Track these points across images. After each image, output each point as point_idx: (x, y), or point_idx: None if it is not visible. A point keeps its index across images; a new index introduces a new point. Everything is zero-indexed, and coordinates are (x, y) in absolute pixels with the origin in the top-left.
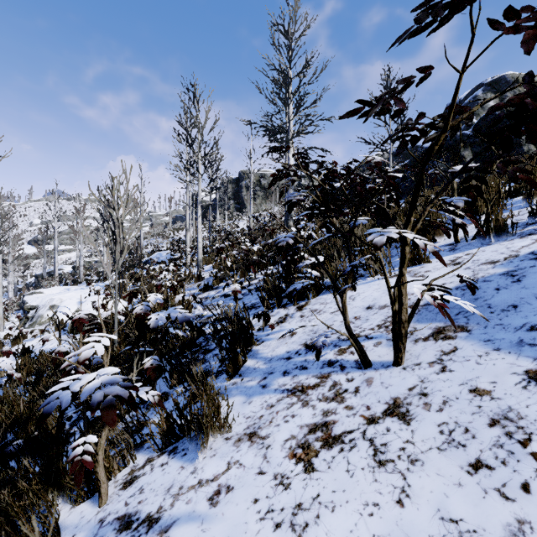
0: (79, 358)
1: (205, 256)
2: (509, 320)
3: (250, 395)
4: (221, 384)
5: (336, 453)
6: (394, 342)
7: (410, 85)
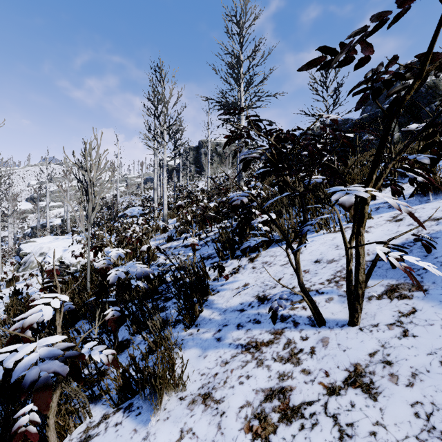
0: (24, 324)
1: (170, 211)
2: None
3: (205, 348)
4: (179, 334)
5: (297, 431)
6: (349, 301)
7: (382, 25)
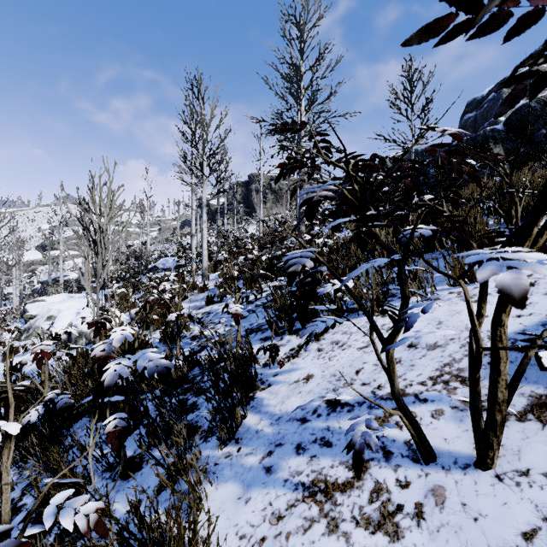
0: None
1: (211, 263)
2: None
3: (248, 485)
4: (211, 454)
5: None
6: (476, 427)
7: None
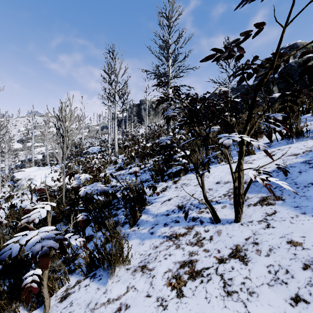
0: (29, 219)
1: (119, 149)
2: (310, 193)
3: (143, 239)
4: (126, 231)
5: (198, 284)
6: (235, 207)
7: (248, 37)
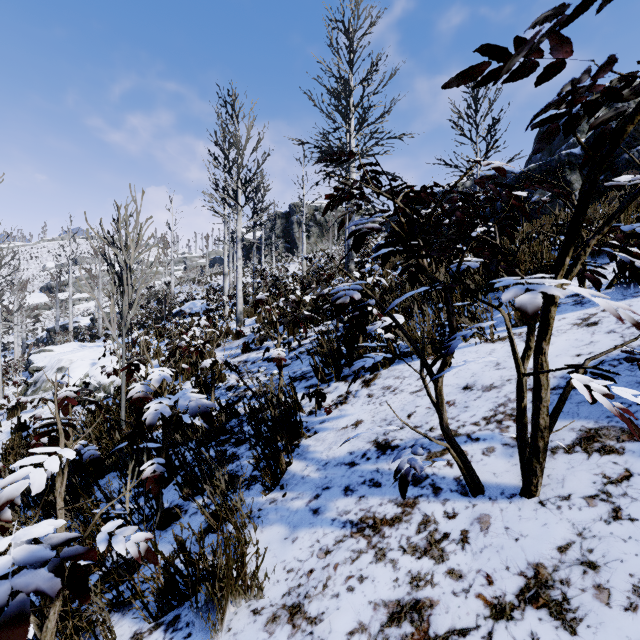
0: None
1: (247, 306)
2: None
3: (295, 526)
4: (255, 500)
5: None
6: (522, 457)
7: (589, 5)
